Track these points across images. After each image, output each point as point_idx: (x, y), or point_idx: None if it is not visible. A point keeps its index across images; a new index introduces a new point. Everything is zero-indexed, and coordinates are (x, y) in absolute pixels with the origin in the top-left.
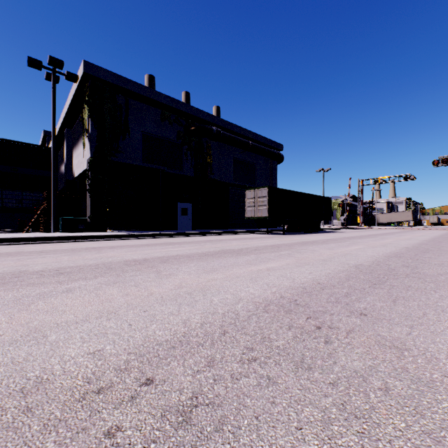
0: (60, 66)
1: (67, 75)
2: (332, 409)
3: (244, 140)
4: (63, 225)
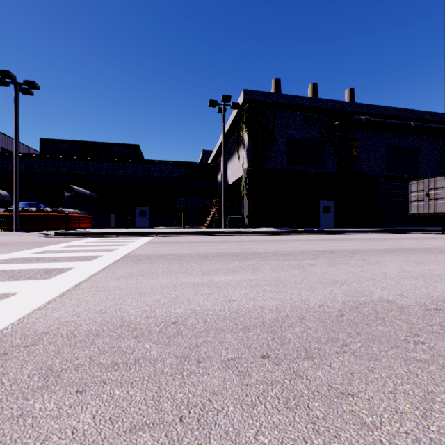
0: (228, 100)
1: (232, 105)
2: None
3: (402, 122)
4: (229, 222)
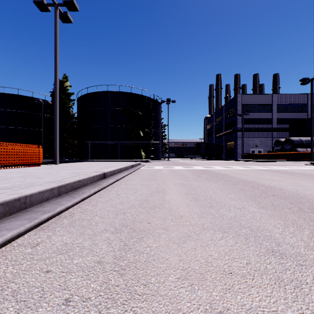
0: None
1: None
2: (209, 178)
3: None
4: None
